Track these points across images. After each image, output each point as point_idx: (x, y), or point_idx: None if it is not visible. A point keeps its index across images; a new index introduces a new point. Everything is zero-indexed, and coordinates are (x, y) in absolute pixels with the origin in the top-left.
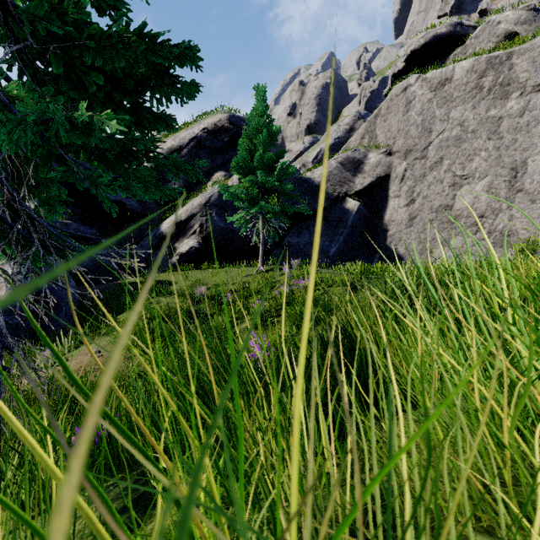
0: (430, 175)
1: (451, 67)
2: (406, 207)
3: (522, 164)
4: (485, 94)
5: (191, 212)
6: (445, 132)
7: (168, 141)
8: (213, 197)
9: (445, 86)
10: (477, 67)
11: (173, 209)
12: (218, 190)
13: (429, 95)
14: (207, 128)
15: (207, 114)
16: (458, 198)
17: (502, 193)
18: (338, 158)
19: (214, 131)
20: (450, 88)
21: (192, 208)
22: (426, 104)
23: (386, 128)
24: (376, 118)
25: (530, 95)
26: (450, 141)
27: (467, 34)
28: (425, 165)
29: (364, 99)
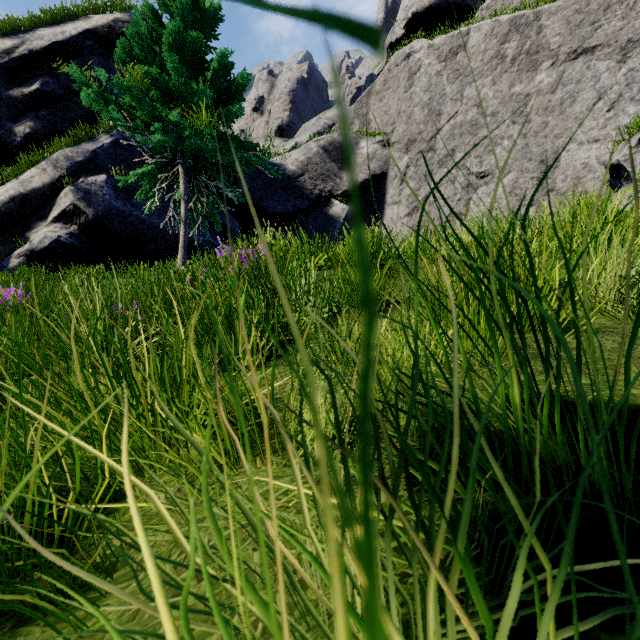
0: (439, 172)
1: (466, 29)
2: (407, 218)
3: (554, 156)
4: (508, 64)
5: (55, 174)
6: (459, 116)
7: (7, 39)
8: (102, 151)
9: (458, 55)
10: (499, 29)
11: (16, 169)
12: (111, 140)
13: (438, 66)
14: (93, 30)
15: (94, 9)
16: (473, 204)
17: (529, 194)
18: (320, 140)
19: (108, 38)
20: (464, 57)
21: (56, 168)
22: (434, 77)
23: (382, 110)
24: (370, 97)
25: (564, 65)
26: (464, 127)
27: (476, 8)
28: (433, 160)
29: (350, 96)
